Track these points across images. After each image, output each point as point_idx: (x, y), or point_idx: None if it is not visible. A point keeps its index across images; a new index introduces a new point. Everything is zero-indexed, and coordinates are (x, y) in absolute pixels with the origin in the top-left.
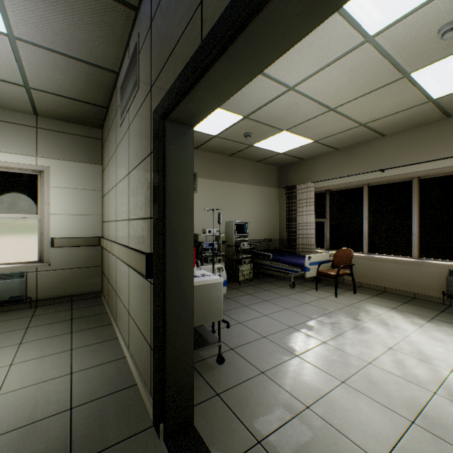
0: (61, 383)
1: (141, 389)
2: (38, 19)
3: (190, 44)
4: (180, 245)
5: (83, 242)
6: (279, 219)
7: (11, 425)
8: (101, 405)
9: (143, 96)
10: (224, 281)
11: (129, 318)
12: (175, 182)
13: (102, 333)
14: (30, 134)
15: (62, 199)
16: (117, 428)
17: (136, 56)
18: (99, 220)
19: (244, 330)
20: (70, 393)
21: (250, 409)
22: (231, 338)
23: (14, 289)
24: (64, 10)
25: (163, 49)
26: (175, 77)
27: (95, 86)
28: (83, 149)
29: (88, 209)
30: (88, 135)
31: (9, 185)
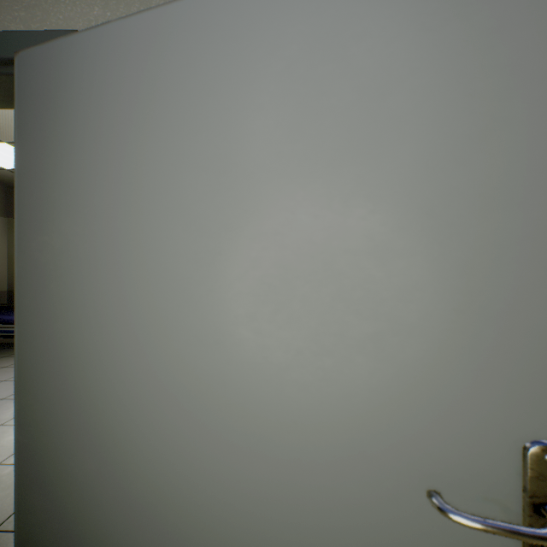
0: None
1: None
2: None
3: None
4: None
5: None
6: (8, 263)
7: None
8: None
9: None
10: None
11: None
12: None
13: None
14: None
15: None
16: None
17: None
18: None
19: None
20: None
21: None
22: None
23: None
24: None
25: None
26: None
27: None
28: None
29: None
30: None
31: None
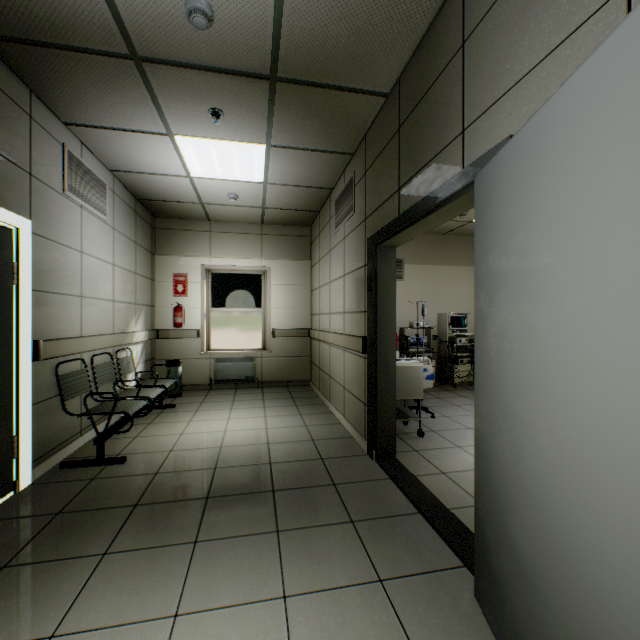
0: (301, 429)
1: (357, 438)
2: (285, 172)
3: (392, 209)
4: (386, 330)
5: (295, 333)
6: None
7: (282, 440)
8: (331, 442)
9: (358, 221)
10: (430, 375)
11: (345, 391)
12: (383, 288)
13: (319, 408)
14: (257, 241)
15: (280, 295)
16: (344, 452)
17: (352, 188)
18: (308, 313)
19: (449, 421)
20: (309, 434)
21: (441, 460)
22: (434, 425)
23: (248, 371)
24: (303, 165)
25: (375, 199)
26: (383, 223)
27: (313, 199)
28: (295, 248)
29: (299, 303)
30: (299, 234)
31: (243, 285)
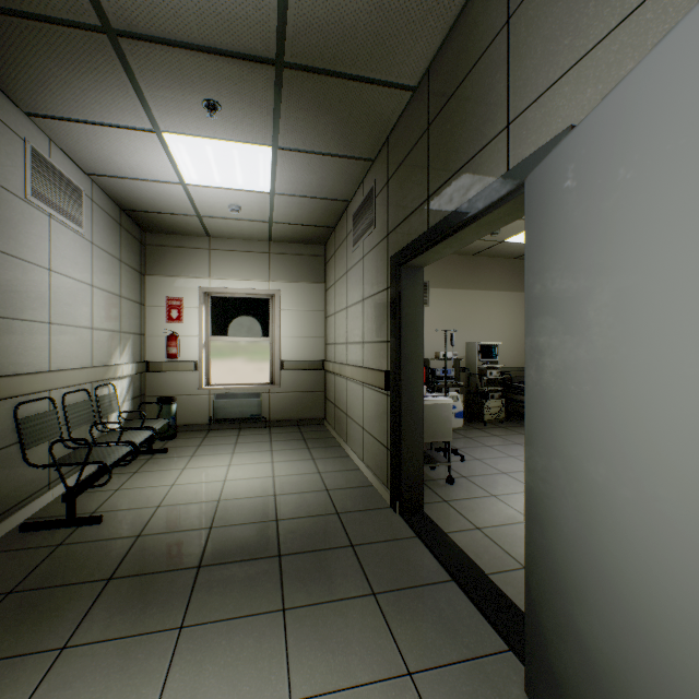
0: (314, 477)
1: (378, 487)
2: (296, 180)
3: (420, 221)
4: (412, 363)
5: (307, 365)
6: None
7: (291, 491)
8: (348, 492)
9: (379, 237)
10: (459, 412)
11: (364, 433)
12: (408, 314)
13: (334, 451)
14: (264, 260)
15: (290, 322)
16: (364, 504)
17: (373, 199)
18: (322, 342)
19: (481, 465)
20: (323, 483)
21: (475, 513)
22: (465, 470)
23: (254, 408)
24: (316, 172)
25: (399, 211)
26: (409, 238)
27: (327, 213)
28: (307, 269)
29: (312, 331)
30: (312, 253)
31: (248, 310)
